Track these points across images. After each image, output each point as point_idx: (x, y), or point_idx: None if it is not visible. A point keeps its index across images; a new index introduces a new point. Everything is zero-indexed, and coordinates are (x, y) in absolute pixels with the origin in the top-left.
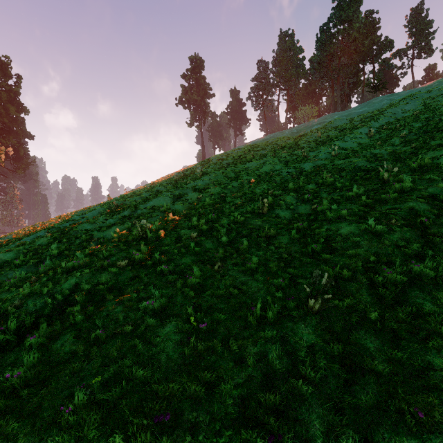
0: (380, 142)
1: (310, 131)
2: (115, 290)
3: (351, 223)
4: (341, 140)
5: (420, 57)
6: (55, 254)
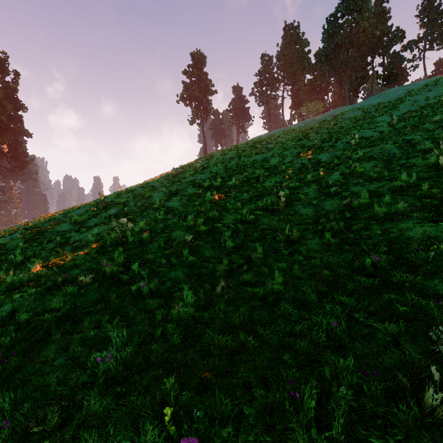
0: (409, 129)
1: (319, 124)
2: (68, 321)
3: (422, 223)
4: (359, 129)
5: (432, 48)
6: (18, 261)
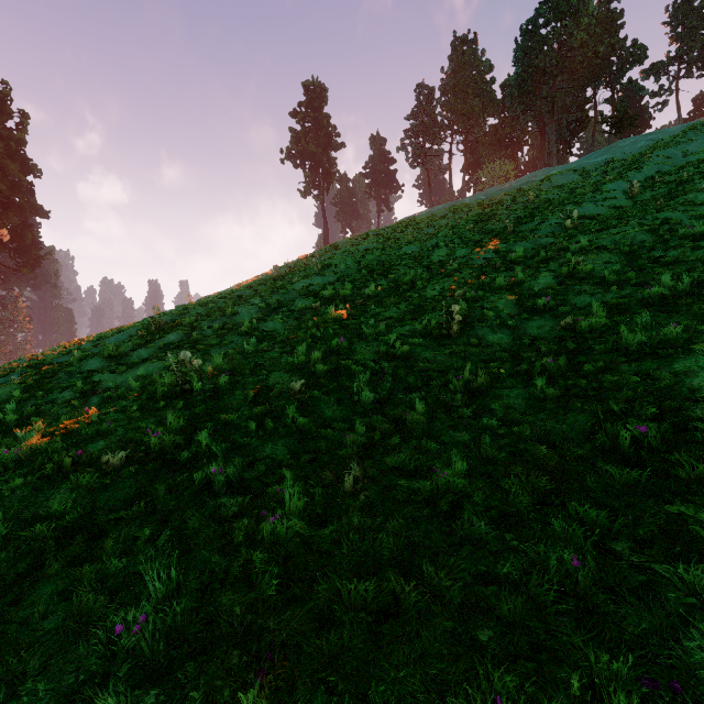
0: (662, 201)
1: (510, 195)
2: (79, 539)
3: None
4: (578, 202)
5: (690, 75)
6: (10, 422)
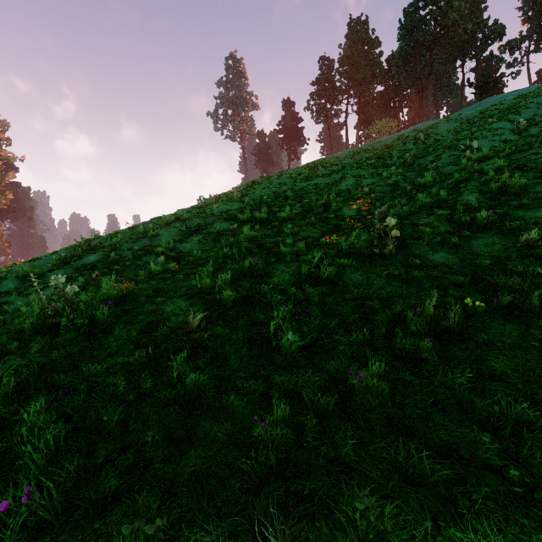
0: None
1: (400, 140)
2: None
3: None
4: (471, 137)
5: (538, 50)
6: None
